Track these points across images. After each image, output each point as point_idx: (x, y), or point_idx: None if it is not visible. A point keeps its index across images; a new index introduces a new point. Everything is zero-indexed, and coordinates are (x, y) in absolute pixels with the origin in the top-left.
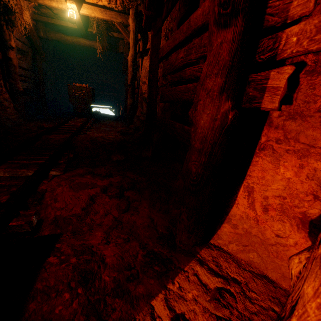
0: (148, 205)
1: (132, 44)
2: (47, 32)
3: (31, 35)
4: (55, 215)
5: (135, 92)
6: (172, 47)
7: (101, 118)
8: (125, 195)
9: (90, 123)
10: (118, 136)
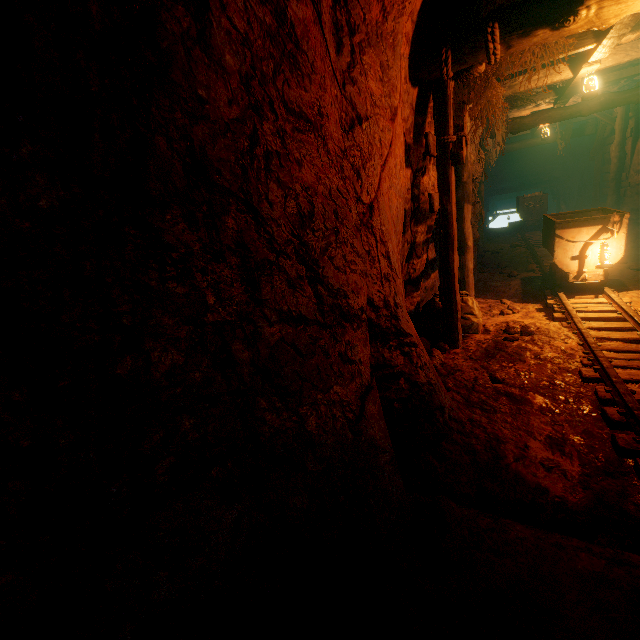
0: None
1: (618, 131)
2: None
3: None
4: None
5: (620, 185)
6: None
7: None
8: None
9: None
10: None
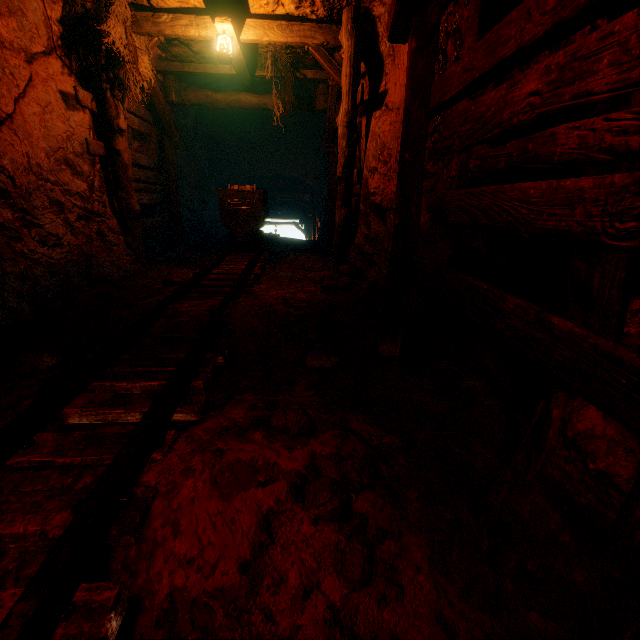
0: (426, 560)
1: (346, 87)
2: (182, 92)
3: (155, 101)
4: (171, 584)
5: (352, 192)
6: (487, 69)
7: (279, 247)
8: (354, 508)
9: (259, 264)
10: (317, 295)
